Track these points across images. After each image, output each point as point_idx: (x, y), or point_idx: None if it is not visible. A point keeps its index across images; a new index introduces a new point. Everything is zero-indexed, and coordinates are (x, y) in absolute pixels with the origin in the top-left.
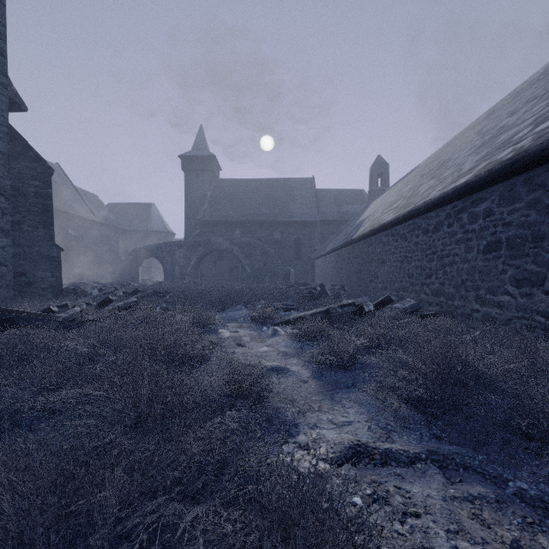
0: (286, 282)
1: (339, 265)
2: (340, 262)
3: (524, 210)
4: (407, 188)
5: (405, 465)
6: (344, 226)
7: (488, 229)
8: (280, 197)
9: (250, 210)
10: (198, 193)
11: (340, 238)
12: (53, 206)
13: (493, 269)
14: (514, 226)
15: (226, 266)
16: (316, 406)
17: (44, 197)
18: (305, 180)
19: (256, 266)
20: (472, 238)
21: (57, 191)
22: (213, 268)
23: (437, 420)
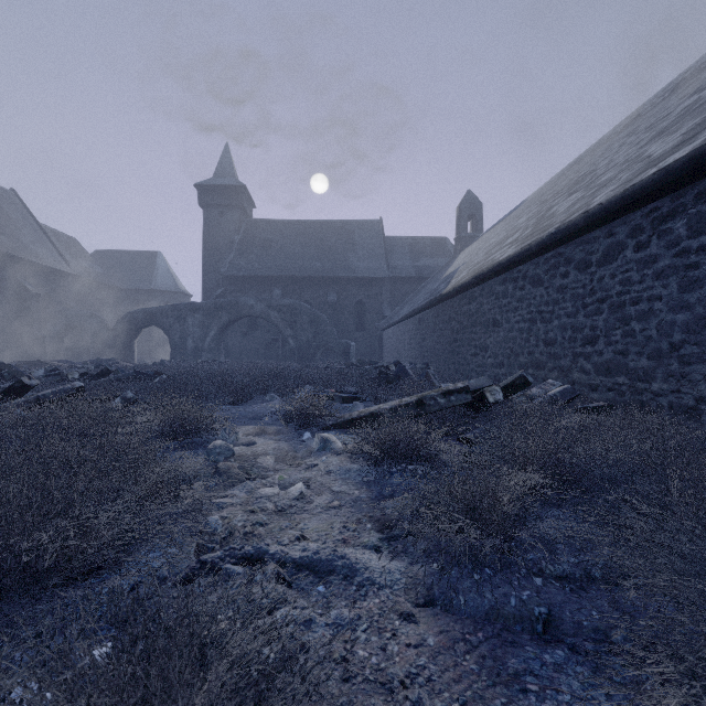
0: (344, 361)
1: (420, 335)
2: (423, 331)
3: None
4: (522, 219)
5: None
6: (423, 285)
7: None
8: (337, 245)
9: (294, 262)
10: (222, 237)
11: (421, 298)
12: (1, 248)
13: None
14: None
15: (260, 339)
16: None
17: None
18: (370, 223)
19: (303, 338)
20: (699, 262)
21: (10, 228)
22: (242, 341)
23: None
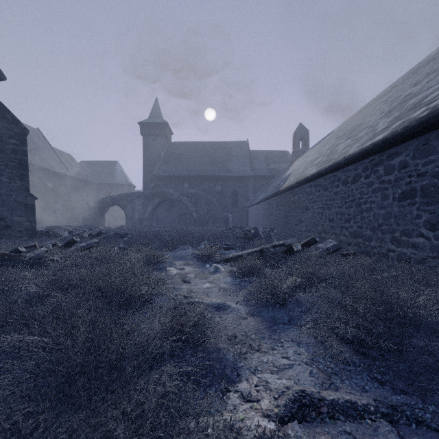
0: (225, 226)
1: (269, 212)
2: (270, 209)
3: (438, 162)
4: (326, 148)
5: (353, 419)
6: (272, 180)
7: (403, 179)
8: (221, 157)
9: (196, 167)
10: (154, 153)
11: (270, 190)
12: (33, 163)
13: (408, 214)
14: (428, 176)
15: (176, 212)
16: (256, 345)
17: (20, 154)
18: (241, 143)
19: (201, 212)
20: (388, 187)
21: (37, 151)
22: (166, 214)
23: (375, 361)
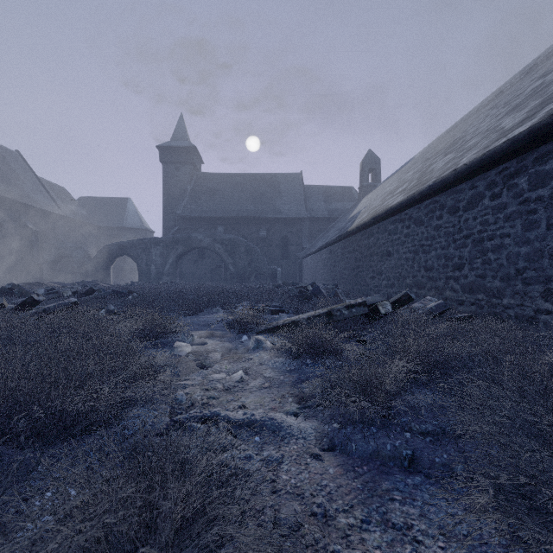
0: (272, 282)
1: (331, 262)
2: (333, 259)
3: None
4: (410, 173)
5: None
6: (334, 224)
7: None
8: (267, 193)
9: (234, 206)
10: (178, 187)
11: (332, 234)
12: (9, 196)
13: None
14: None
15: (207, 265)
16: None
17: None
18: (293, 176)
19: (241, 265)
20: (536, 208)
21: (15, 180)
22: (193, 267)
23: None
